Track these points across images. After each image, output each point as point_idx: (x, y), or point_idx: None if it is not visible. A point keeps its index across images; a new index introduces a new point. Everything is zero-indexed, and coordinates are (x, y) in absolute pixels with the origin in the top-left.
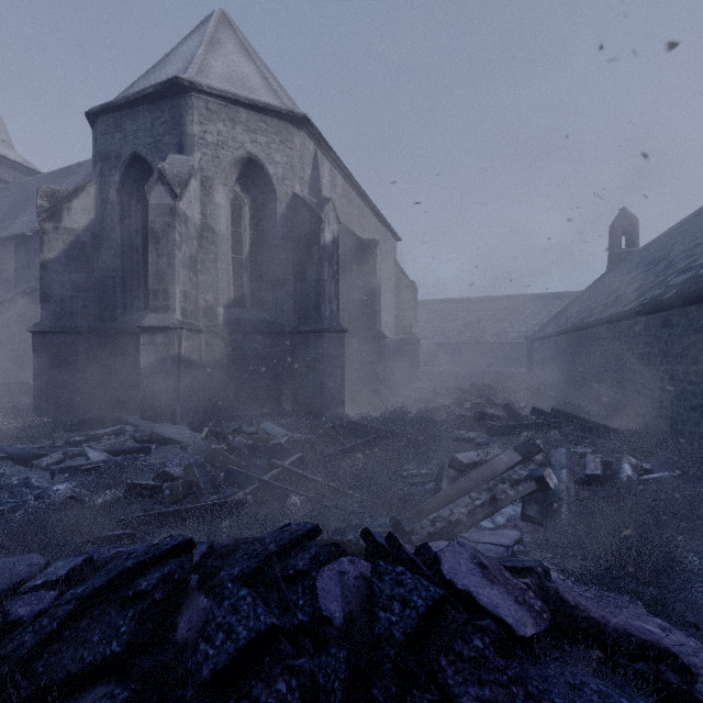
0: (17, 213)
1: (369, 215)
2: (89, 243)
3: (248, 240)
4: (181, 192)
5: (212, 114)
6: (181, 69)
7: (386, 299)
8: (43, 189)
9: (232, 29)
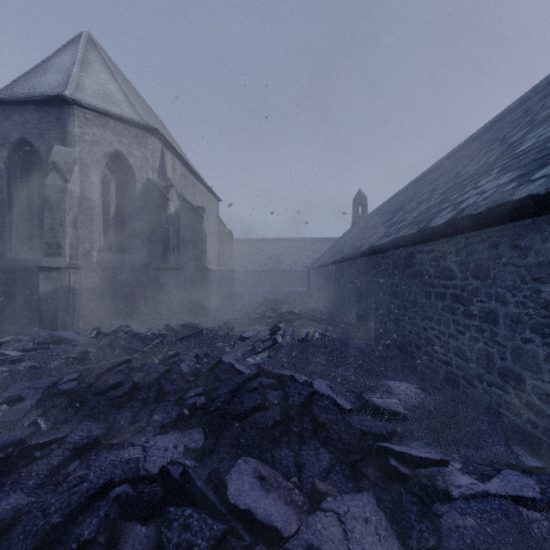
0: None
1: (199, 186)
2: None
3: (114, 205)
4: (70, 177)
5: (89, 122)
6: (62, 83)
7: (211, 242)
8: None
9: (97, 50)
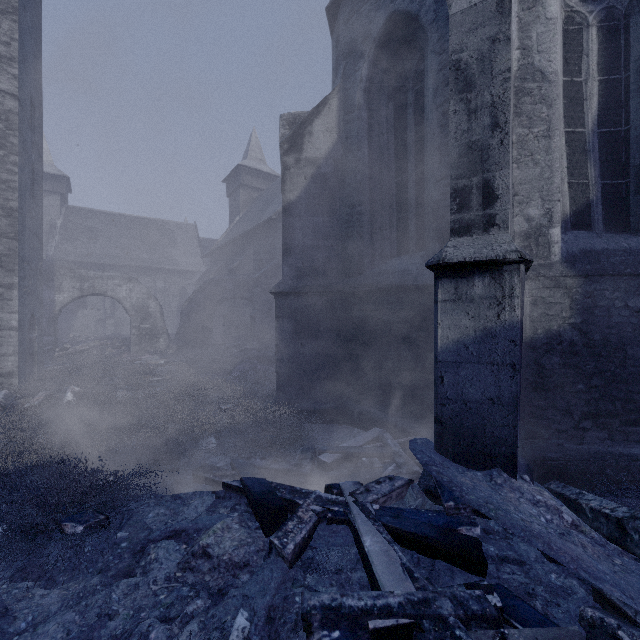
0: (267, 206)
1: None
2: (330, 174)
3: (595, 94)
4: None
5: None
6: None
7: None
8: (284, 117)
9: None
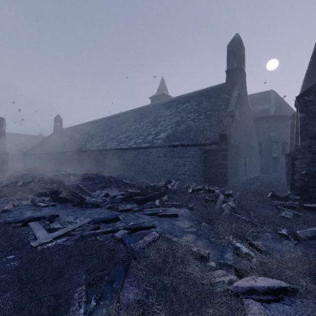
0: None
1: None
2: None
3: None
4: None
5: None
6: None
7: None
8: None
9: None
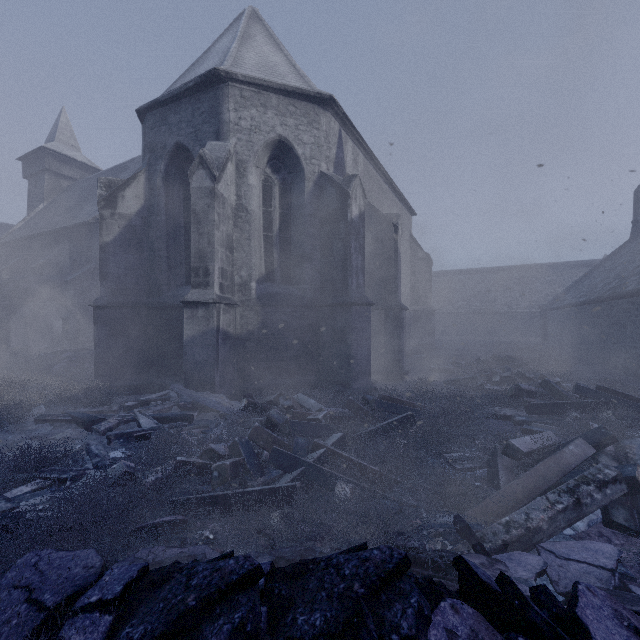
0: (82, 205)
1: (387, 191)
2: (139, 226)
3: (278, 218)
4: (219, 175)
5: (246, 101)
6: (218, 63)
7: (402, 271)
8: (102, 180)
9: (261, 23)
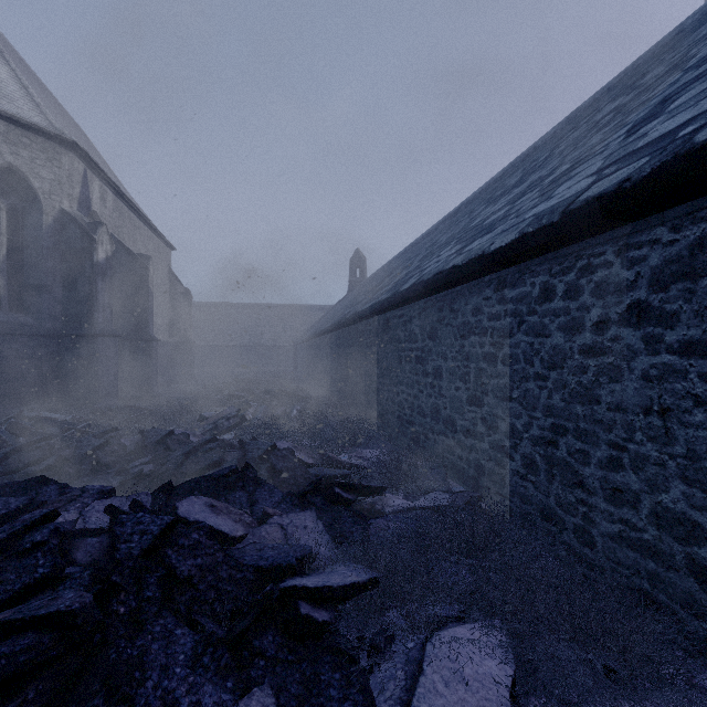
0: None
1: (142, 227)
2: None
3: (5, 244)
4: None
5: None
6: None
7: (160, 304)
8: None
9: None
